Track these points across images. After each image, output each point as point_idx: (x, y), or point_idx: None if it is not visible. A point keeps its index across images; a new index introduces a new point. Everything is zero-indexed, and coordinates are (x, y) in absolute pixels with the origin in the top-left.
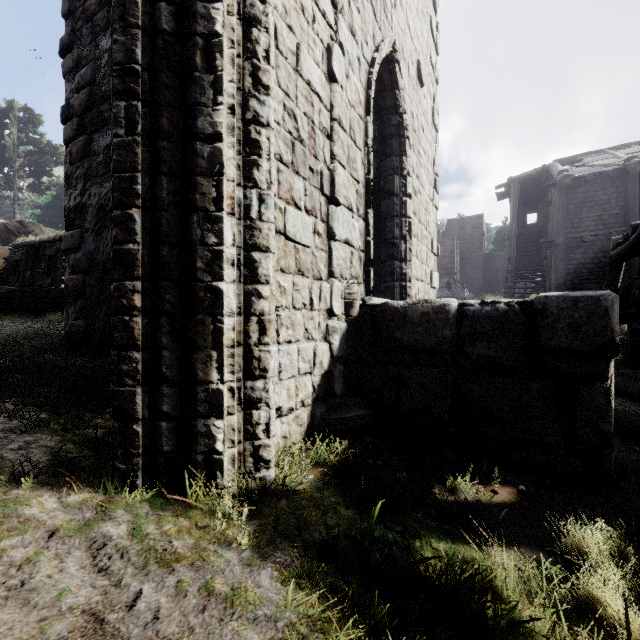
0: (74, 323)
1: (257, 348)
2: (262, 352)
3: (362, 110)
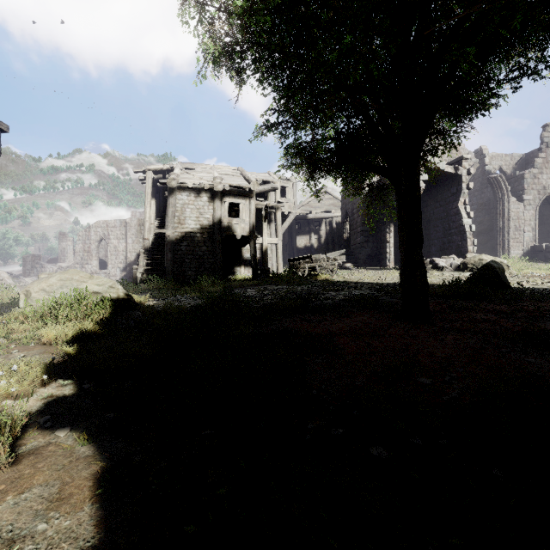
0: None
1: (509, 250)
2: (509, 250)
3: (533, 215)
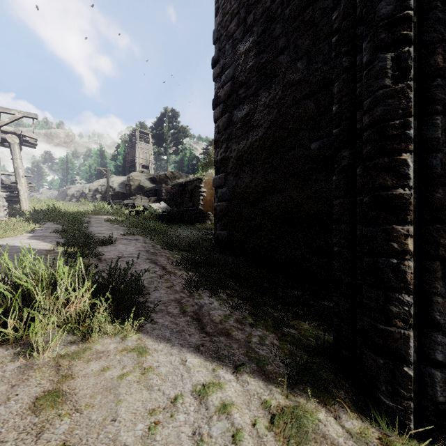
0: (220, 233)
1: None
2: None
3: None
